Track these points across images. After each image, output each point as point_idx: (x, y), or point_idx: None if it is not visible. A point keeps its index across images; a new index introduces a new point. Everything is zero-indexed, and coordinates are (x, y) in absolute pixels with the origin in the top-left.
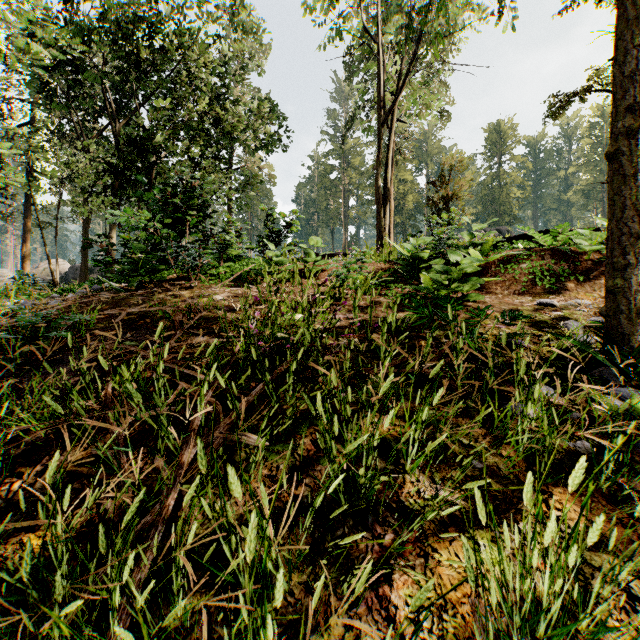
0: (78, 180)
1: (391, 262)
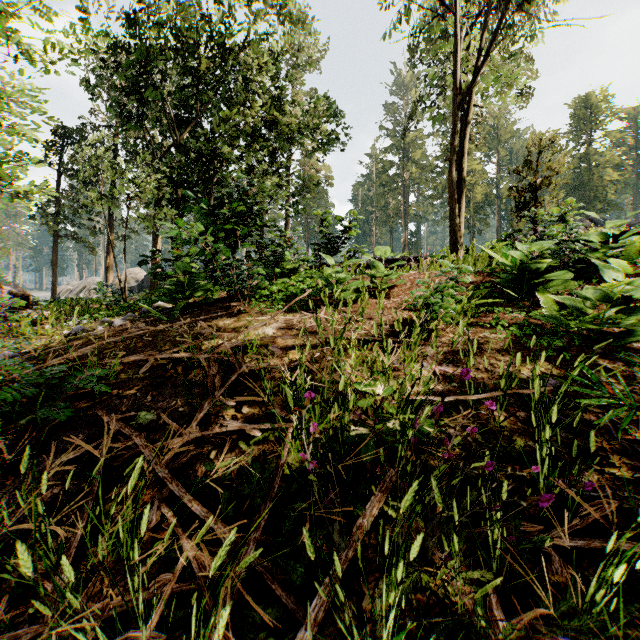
0: (143, 195)
1: (483, 273)
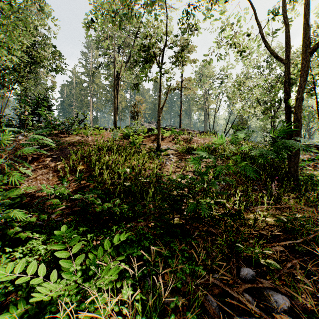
0: None
1: (122, 133)
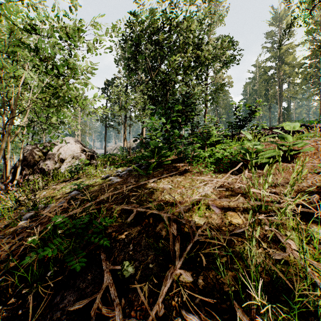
0: (137, 105)
1: None
